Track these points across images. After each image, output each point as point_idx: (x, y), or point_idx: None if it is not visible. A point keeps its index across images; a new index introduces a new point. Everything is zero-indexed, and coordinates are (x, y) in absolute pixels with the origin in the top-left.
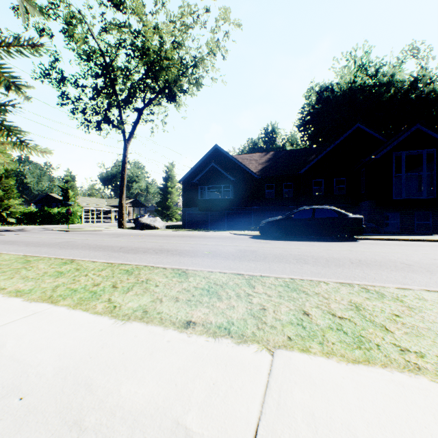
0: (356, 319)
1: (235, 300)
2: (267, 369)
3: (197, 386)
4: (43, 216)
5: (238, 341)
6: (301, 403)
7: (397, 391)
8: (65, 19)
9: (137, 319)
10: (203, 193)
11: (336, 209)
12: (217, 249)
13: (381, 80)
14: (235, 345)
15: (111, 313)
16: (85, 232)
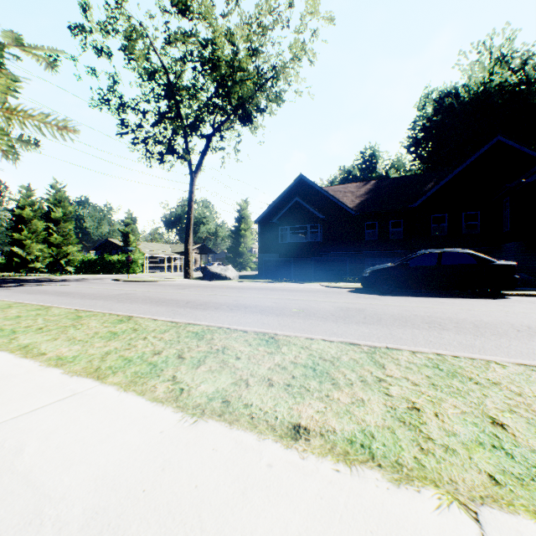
0: None
1: (360, 388)
2: None
3: None
4: (102, 264)
5: (394, 476)
6: None
7: None
8: (125, 34)
9: (215, 415)
10: (284, 235)
11: (473, 252)
12: (309, 306)
13: (530, 75)
14: (392, 486)
15: (176, 401)
16: (146, 282)
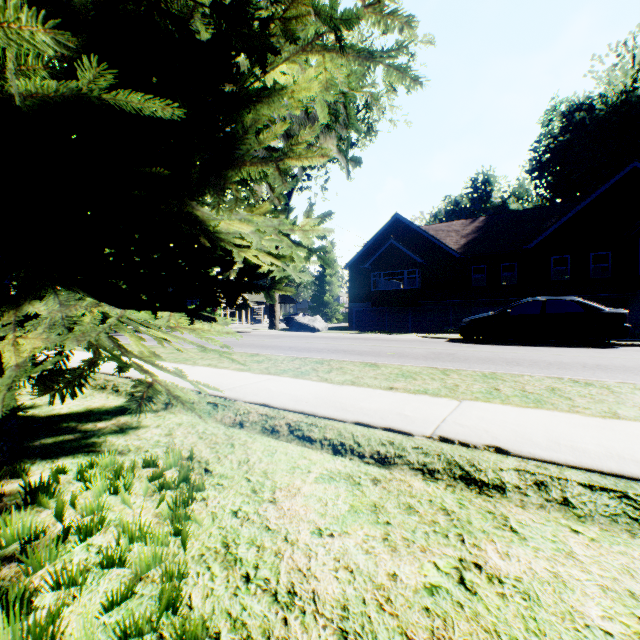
0: (545, 394)
1: (429, 380)
2: (455, 405)
3: (407, 406)
4: None
5: (433, 396)
6: (476, 414)
7: (549, 416)
8: None
9: (349, 384)
10: (377, 282)
11: (581, 300)
12: (403, 351)
13: None
14: (431, 397)
15: (326, 381)
16: None
